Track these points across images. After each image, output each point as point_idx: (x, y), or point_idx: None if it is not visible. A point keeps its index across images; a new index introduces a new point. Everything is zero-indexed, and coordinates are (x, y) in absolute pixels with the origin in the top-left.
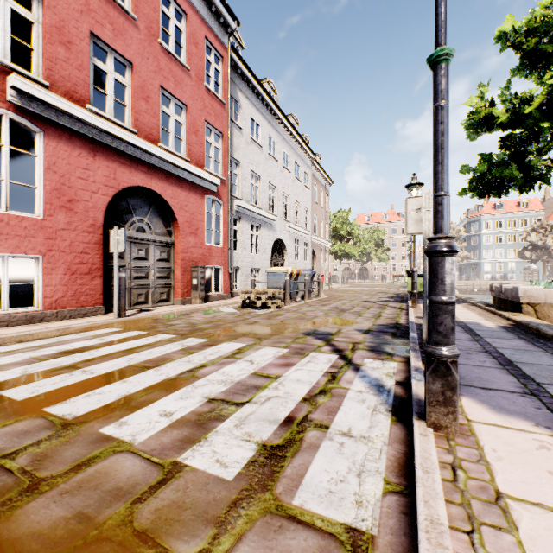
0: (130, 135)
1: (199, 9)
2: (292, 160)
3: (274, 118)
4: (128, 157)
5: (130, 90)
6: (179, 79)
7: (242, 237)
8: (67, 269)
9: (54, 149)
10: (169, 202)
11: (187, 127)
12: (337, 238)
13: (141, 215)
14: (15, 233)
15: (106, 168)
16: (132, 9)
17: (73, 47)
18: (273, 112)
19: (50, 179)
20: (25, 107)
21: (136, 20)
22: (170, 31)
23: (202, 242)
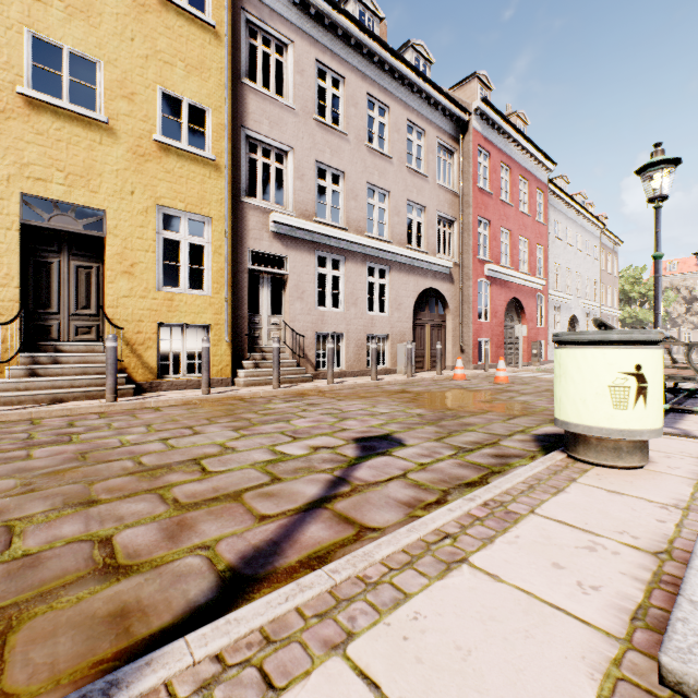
0: (513, 272)
1: (533, 172)
2: (583, 239)
3: (569, 210)
4: (509, 283)
5: (509, 245)
6: (525, 225)
7: (549, 317)
8: (495, 344)
9: (492, 290)
10: (522, 303)
11: (529, 253)
12: (624, 302)
13: (509, 313)
14: (485, 330)
15: (504, 292)
16: (510, 201)
17: (496, 239)
18: (569, 206)
19: (491, 304)
20: (488, 275)
21: (512, 206)
22: (521, 198)
23: (534, 325)
